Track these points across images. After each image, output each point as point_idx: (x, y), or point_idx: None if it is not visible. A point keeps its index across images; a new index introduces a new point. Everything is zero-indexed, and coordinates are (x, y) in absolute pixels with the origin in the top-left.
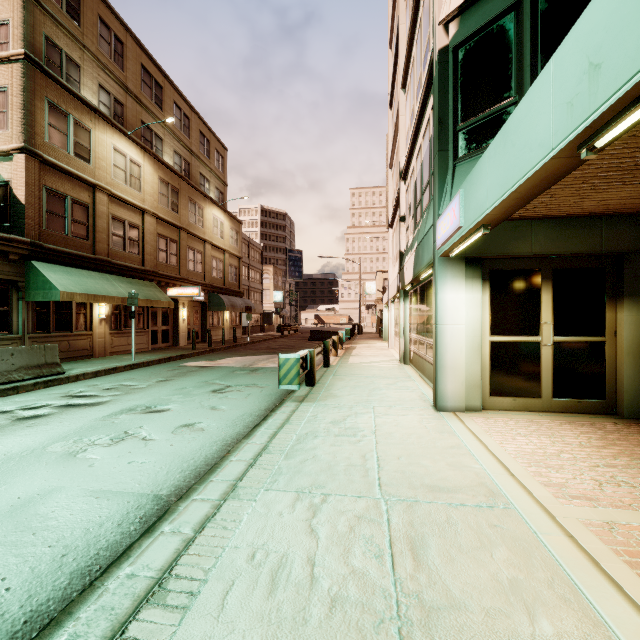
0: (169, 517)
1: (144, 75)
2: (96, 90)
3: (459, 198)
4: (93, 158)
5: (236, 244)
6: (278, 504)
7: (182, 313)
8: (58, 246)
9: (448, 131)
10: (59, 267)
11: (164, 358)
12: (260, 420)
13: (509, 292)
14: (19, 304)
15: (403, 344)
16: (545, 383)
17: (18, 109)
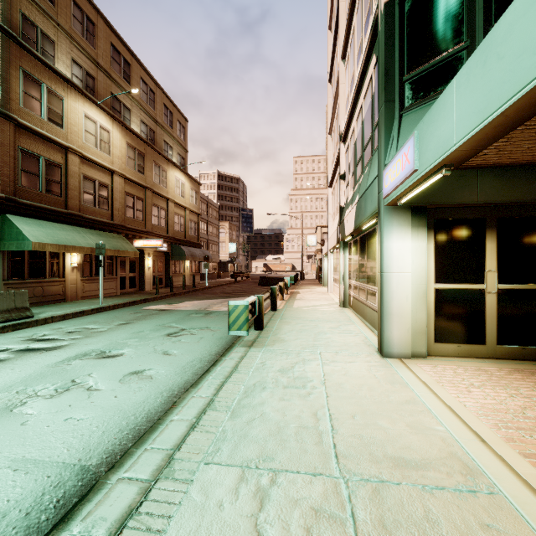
0: (93, 497)
1: (114, 53)
2: (69, 64)
3: (414, 140)
4: (65, 123)
5: (196, 202)
6: (218, 487)
7: (147, 262)
8: (32, 201)
9: (394, 82)
10: (33, 220)
11: (129, 302)
12: (210, 366)
13: (453, 240)
14: None
15: (343, 290)
16: (489, 330)
17: None
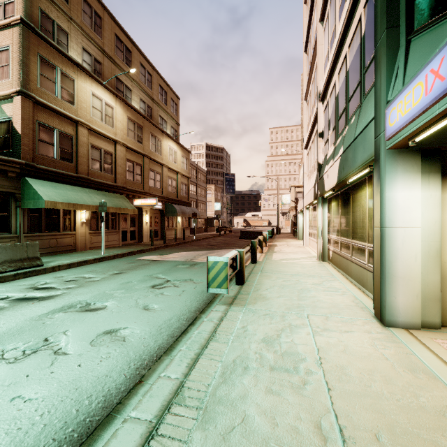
0: None
1: (117, 42)
2: (80, 52)
3: None
4: (76, 101)
5: (186, 168)
6: None
7: (145, 218)
8: (48, 167)
9: (399, 4)
10: (48, 182)
11: (127, 252)
12: (188, 325)
13: None
14: (17, 211)
15: (321, 244)
16: None
17: (17, 62)
